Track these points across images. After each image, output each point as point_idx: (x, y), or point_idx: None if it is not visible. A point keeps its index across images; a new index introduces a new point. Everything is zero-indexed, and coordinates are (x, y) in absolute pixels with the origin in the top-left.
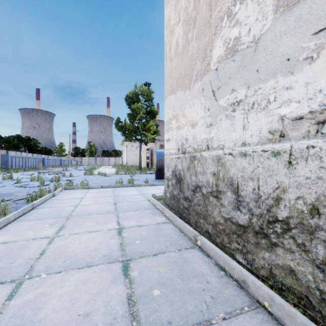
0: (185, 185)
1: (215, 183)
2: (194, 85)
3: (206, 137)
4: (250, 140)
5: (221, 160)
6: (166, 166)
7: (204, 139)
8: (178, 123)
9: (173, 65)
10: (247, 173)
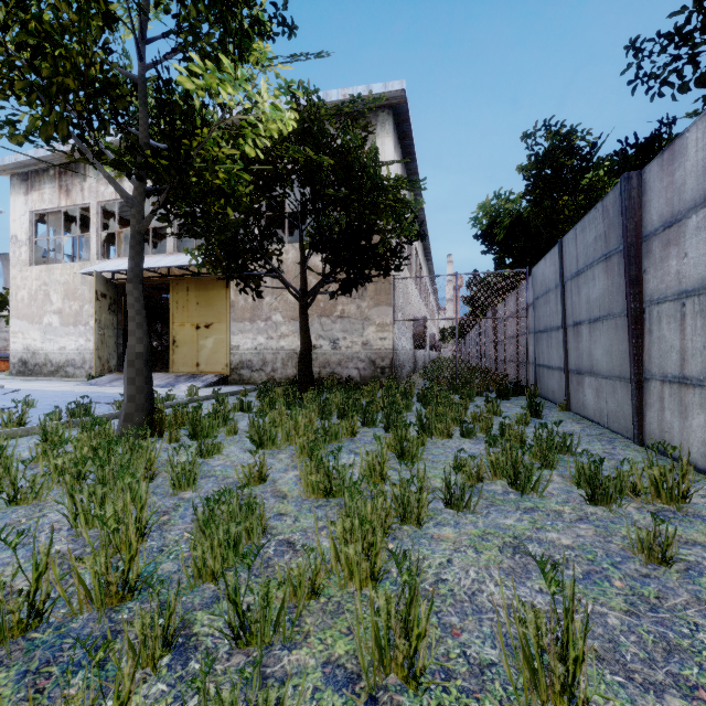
0: (30, 364)
1: (45, 361)
2: (36, 325)
3: (41, 346)
4: (55, 349)
5: (48, 354)
6: (12, 357)
7: (41, 347)
8: (24, 336)
9: (21, 306)
10: (55, 358)
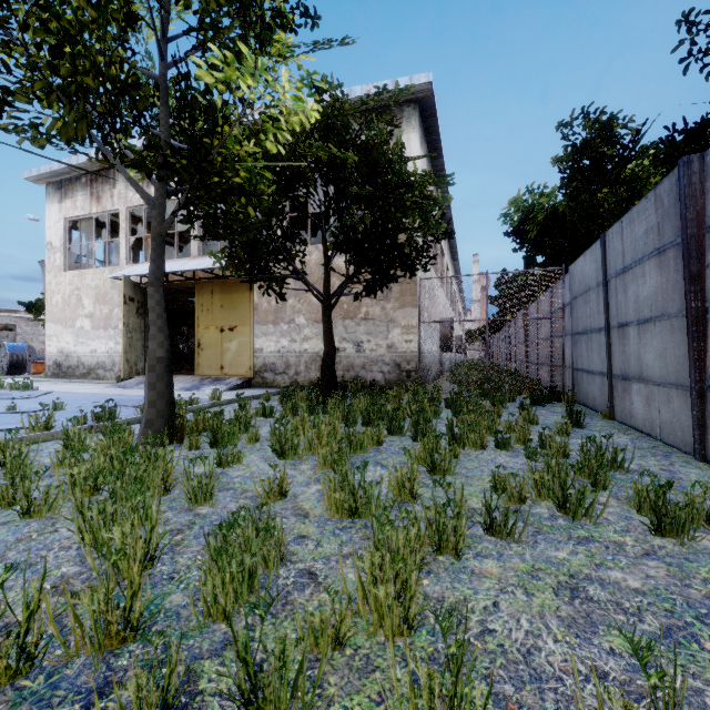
0: (64, 367)
1: (78, 364)
2: (69, 328)
3: (74, 349)
4: (87, 352)
5: (80, 357)
6: (48, 359)
7: (73, 349)
8: (58, 339)
9: (55, 310)
10: (86, 360)
